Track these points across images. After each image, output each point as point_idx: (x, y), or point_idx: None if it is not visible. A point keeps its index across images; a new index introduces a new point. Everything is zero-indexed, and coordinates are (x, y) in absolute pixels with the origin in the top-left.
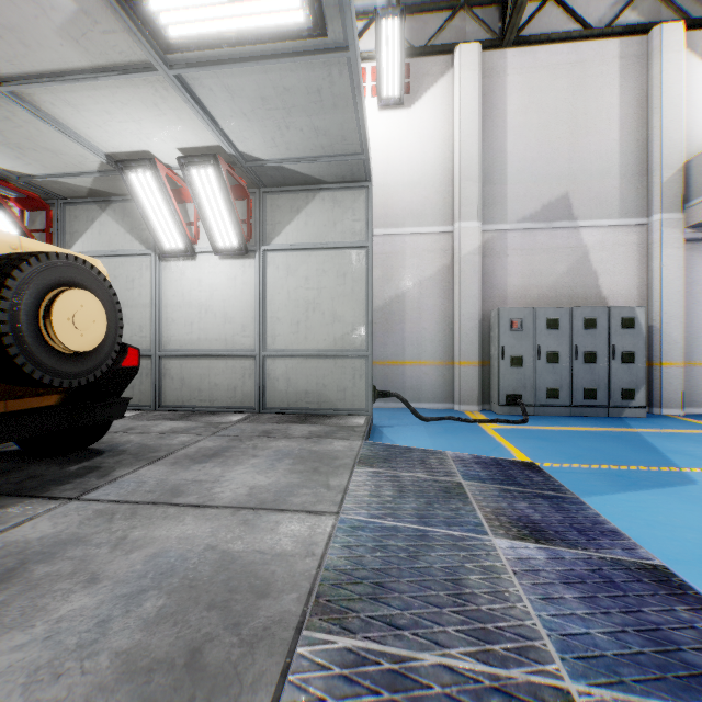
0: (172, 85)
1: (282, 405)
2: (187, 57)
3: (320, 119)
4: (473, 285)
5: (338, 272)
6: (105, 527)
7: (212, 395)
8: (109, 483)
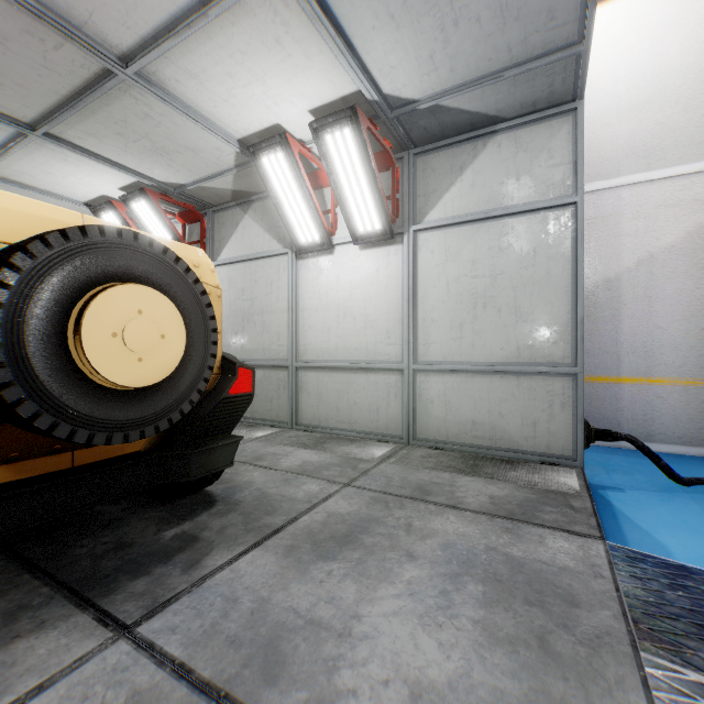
0: None
1: (438, 437)
2: None
3: None
4: None
5: (523, 248)
6: None
7: (351, 416)
8: (189, 589)
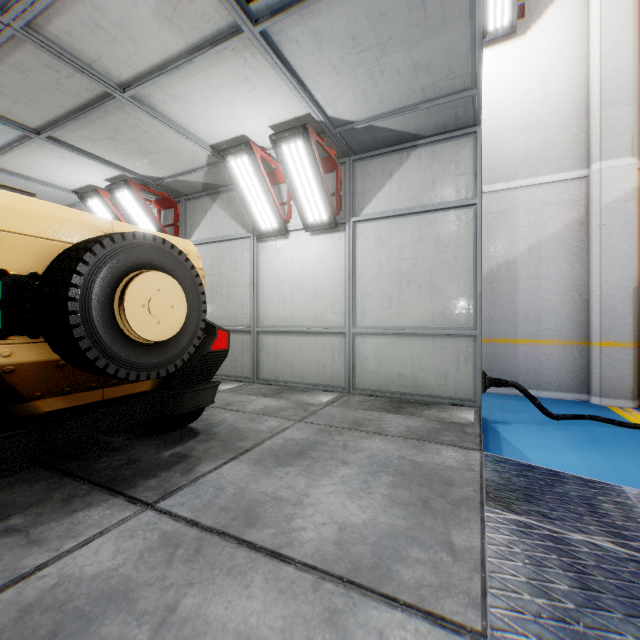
0: (259, 47)
1: (372, 386)
2: (270, 5)
3: (422, 48)
4: (621, 242)
5: (437, 238)
6: (161, 572)
7: (303, 371)
8: (189, 484)
